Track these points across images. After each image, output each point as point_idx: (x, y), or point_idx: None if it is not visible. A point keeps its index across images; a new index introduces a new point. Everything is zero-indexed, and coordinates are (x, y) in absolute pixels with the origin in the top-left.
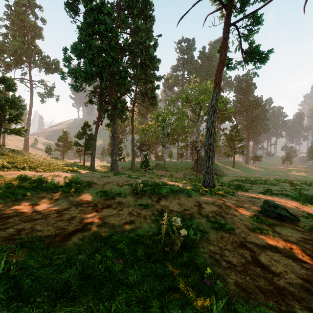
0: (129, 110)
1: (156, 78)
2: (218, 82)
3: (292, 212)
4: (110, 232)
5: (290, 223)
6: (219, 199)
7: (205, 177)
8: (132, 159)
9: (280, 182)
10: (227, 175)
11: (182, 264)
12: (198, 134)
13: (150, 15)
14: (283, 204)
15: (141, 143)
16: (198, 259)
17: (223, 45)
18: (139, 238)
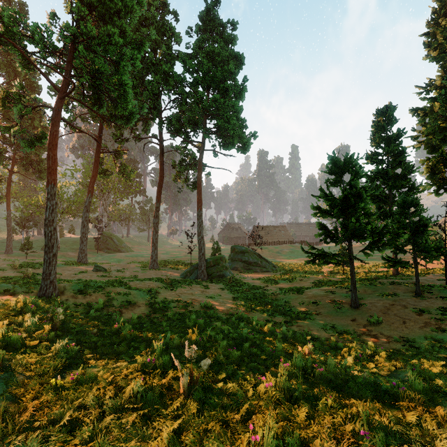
0: (3, 181)
1: (45, 149)
2: (91, 190)
3: (116, 269)
4: (5, 276)
5: (100, 272)
6: (78, 268)
7: (79, 256)
8: (9, 240)
9: (162, 254)
10: (132, 251)
11: (30, 278)
12: (105, 209)
13: (36, 85)
14: (123, 267)
15: (22, 217)
16: (36, 277)
17: (95, 165)
18: (16, 276)
